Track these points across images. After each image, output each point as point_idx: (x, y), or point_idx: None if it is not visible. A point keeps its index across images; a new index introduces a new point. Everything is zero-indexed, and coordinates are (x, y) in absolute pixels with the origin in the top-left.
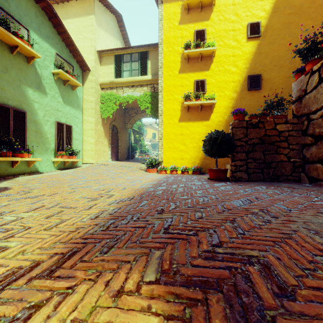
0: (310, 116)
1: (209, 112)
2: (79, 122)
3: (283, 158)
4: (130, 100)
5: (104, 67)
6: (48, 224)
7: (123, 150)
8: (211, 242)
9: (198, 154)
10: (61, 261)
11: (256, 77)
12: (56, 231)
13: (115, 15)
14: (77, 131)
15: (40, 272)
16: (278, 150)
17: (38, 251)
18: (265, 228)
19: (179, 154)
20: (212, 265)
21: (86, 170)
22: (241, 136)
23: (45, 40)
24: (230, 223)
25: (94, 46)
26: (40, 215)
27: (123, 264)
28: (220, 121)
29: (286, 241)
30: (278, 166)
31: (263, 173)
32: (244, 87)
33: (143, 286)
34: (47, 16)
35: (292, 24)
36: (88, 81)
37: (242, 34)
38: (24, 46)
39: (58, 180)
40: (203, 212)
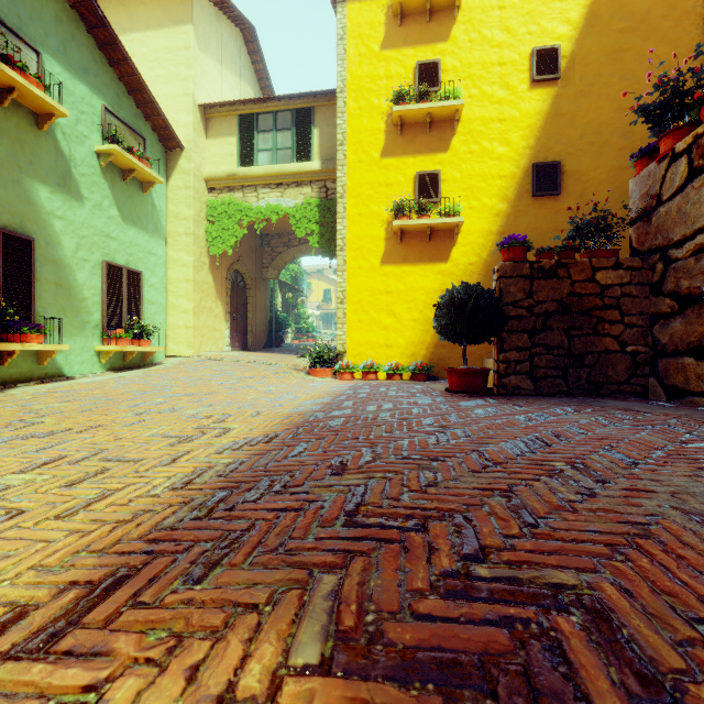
0: (668, 253)
1: (447, 243)
2: (158, 265)
3: (610, 345)
4: (274, 215)
5: (214, 141)
6: (67, 503)
7: (258, 326)
8: (459, 549)
9: (424, 336)
10: (82, 606)
11: (549, 167)
12: (85, 522)
13: (241, 27)
14: (155, 284)
15: (22, 640)
16: (599, 328)
17: (29, 577)
18: (585, 509)
19: (382, 336)
20: (466, 613)
21: (172, 372)
22: (520, 296)
23: (79, 76)
24: (502, 497)
25: (193, 94)
26: (53, 480)
27: (241, 613)
28: (471, 263)
29: (640, 543)
30: (600, 363)
31: (566, 378)
32: (523, 188)
33: (287, 682)
34: (83, 23)
35: (628, 53)
36: (179, 171)
37: (520, 73)
38: (29, 88)
39: (107, 396)
40: (438, 470)
